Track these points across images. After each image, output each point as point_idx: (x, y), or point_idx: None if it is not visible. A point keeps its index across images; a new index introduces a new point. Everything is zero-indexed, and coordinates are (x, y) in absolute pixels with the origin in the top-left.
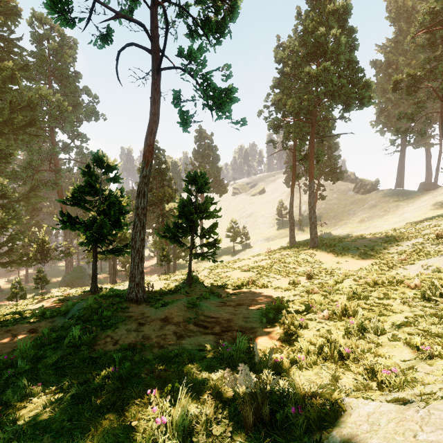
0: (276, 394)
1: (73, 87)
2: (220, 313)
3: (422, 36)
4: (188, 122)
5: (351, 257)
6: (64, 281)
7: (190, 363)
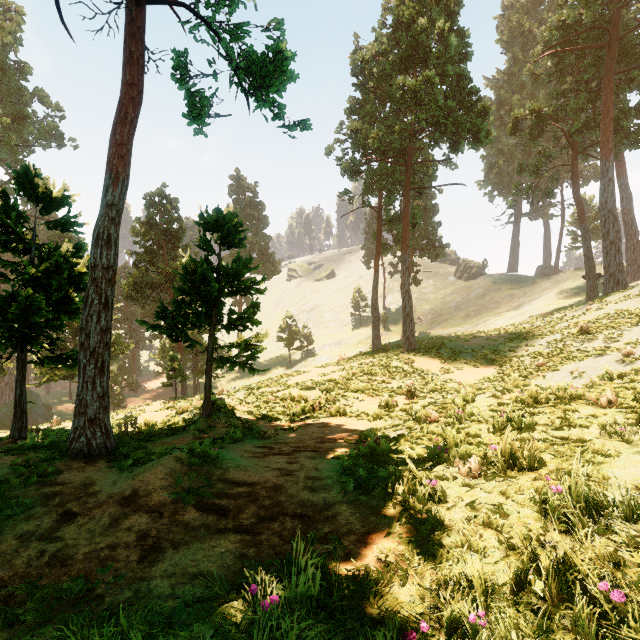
0: None
1: (14, 87)
2: (259, 473)
3: (545, 65)
4: (203, 113)
5: (466, 363)
6: None
7: None
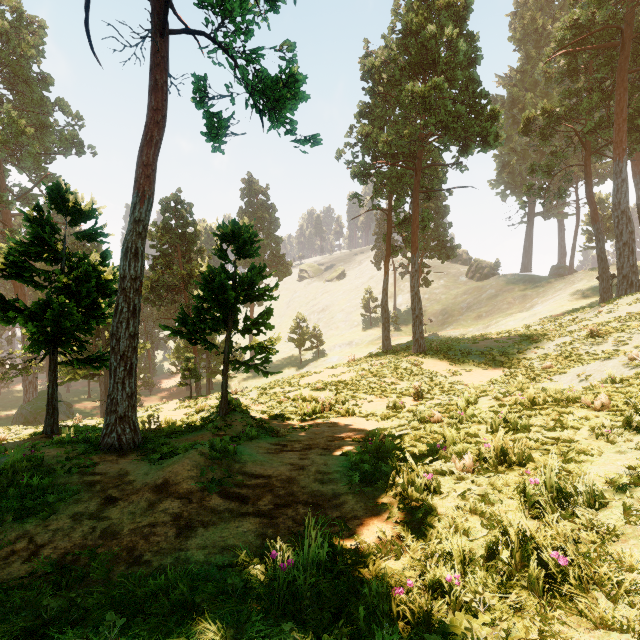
0: None
1: (37, 97)
2: (274, 467)
3: (558, 63)
4: (221, 132)
5: (474, 365)
6: (21, 415)
7: (188, 615)
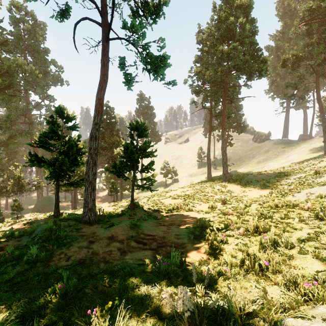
0: (212, 312)
1: (43, 59)
2: (156, 232)
3: (302, 28)
4: (131, 82)
5: (254, 187)
6: (36, 208)
7: (130, 277)
